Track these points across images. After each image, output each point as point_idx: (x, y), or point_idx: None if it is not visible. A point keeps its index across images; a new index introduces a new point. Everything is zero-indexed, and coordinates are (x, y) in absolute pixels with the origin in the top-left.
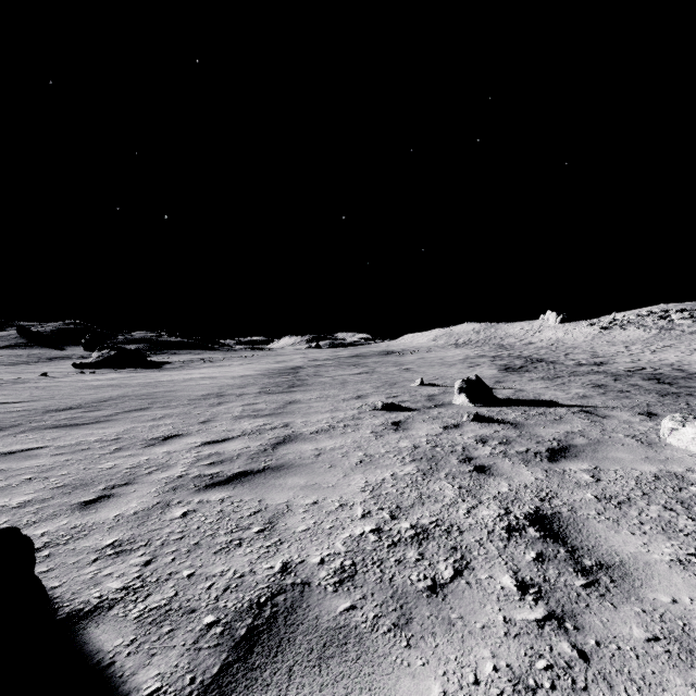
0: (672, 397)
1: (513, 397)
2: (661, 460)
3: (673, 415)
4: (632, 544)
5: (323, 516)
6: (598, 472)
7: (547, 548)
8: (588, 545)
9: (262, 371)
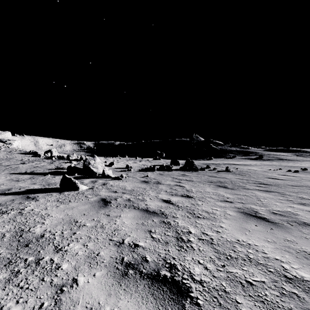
0: None
1: None
2: None
3: None
4: None
5: (47, 206)
6: None
7: None
8: None
9: None
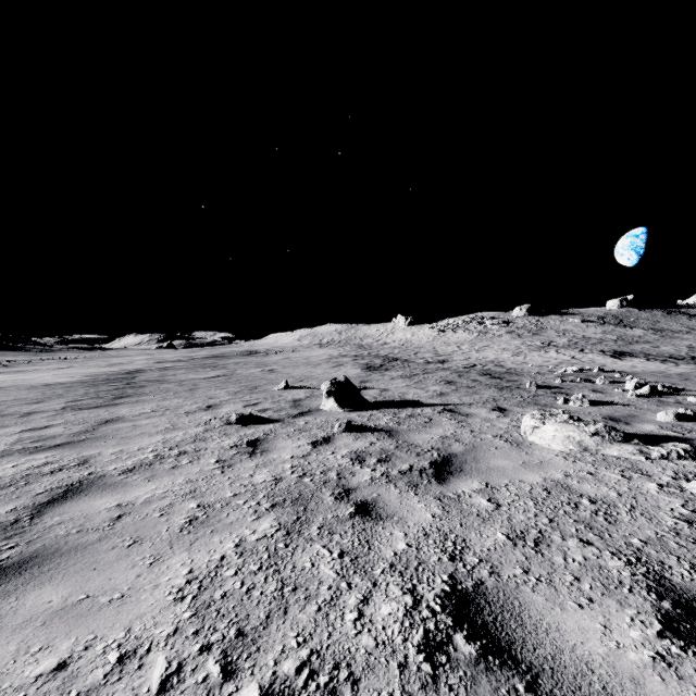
0: (508, 391)
1: (381, 398)
2: (538, 465)
3: (533, 413)
4: (592, 633)
5: None
6: (492, 492)
7: (499, 689)
8: (547, 656)
9: (83, 377)
